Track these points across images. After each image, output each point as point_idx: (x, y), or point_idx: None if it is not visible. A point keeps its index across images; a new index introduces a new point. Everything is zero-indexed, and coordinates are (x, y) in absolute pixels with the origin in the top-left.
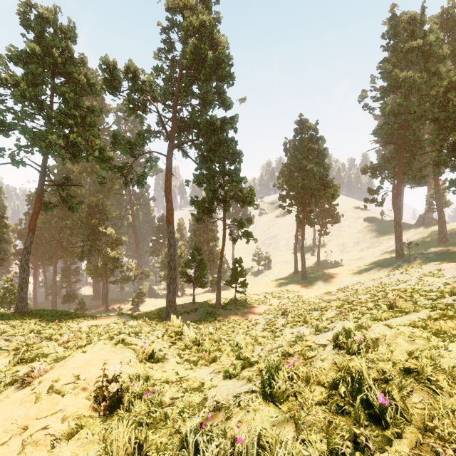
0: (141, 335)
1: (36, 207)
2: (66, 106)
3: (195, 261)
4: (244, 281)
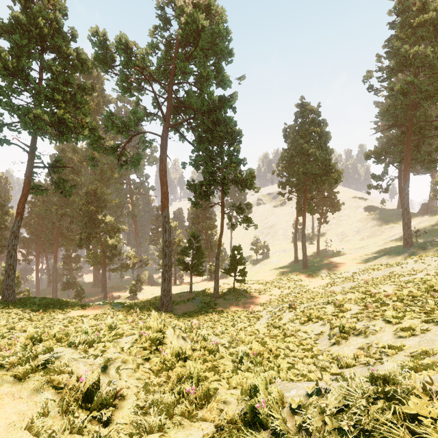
0: (97, 346)
1: (25, 190)
2: (55, 82)
3: (192, 248)
4: (243, 270)
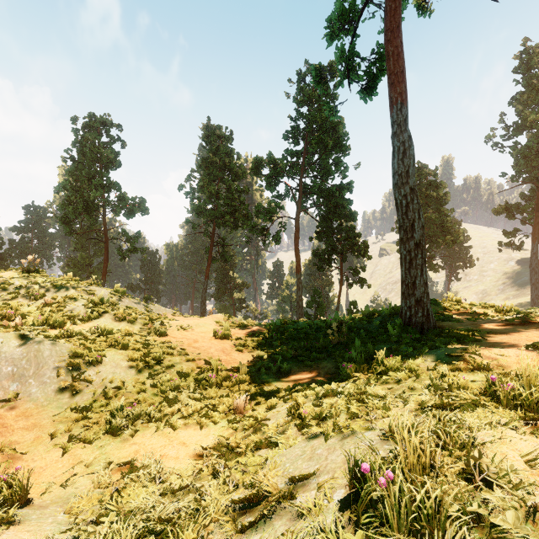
0: None
1: (209, 261)
2: (229, 191)
3: (315, 302)
4: None
